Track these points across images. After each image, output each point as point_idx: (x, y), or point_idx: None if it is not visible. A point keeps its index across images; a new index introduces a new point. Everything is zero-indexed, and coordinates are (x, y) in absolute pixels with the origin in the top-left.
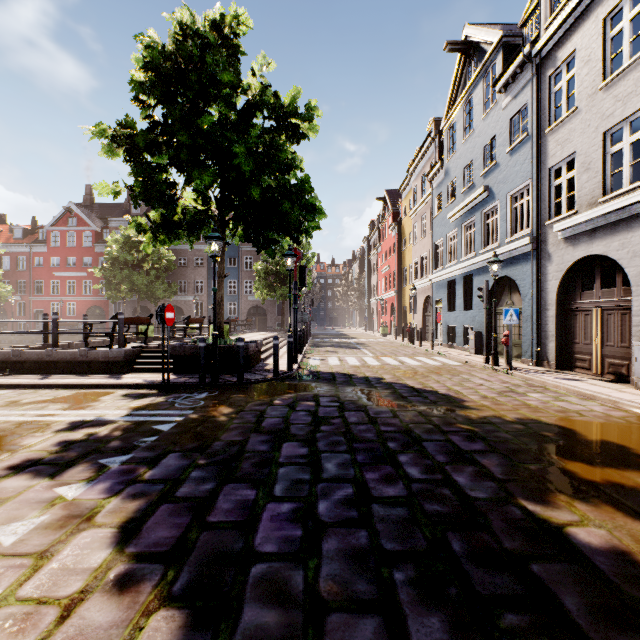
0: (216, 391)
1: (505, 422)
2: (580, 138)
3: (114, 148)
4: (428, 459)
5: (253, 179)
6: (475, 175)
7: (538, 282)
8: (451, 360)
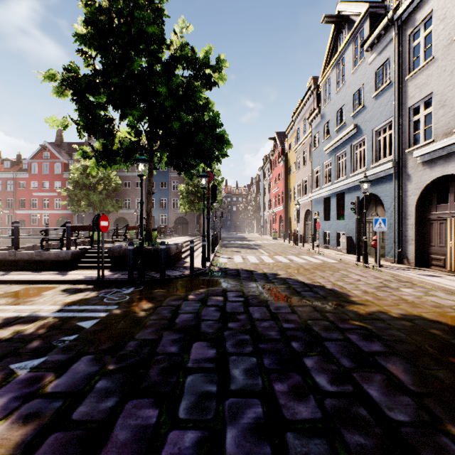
0: (141, 286)
1: (392, 318)
2: (436, 81)
3: (63, 90)
4: (333, 364)
5: (174, 115)
6: (346, 116)
7: (399, 197)
8: (329, 258)
